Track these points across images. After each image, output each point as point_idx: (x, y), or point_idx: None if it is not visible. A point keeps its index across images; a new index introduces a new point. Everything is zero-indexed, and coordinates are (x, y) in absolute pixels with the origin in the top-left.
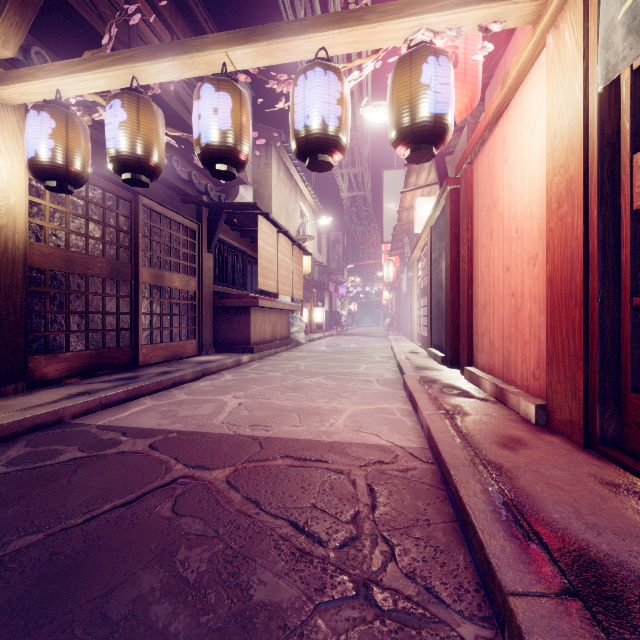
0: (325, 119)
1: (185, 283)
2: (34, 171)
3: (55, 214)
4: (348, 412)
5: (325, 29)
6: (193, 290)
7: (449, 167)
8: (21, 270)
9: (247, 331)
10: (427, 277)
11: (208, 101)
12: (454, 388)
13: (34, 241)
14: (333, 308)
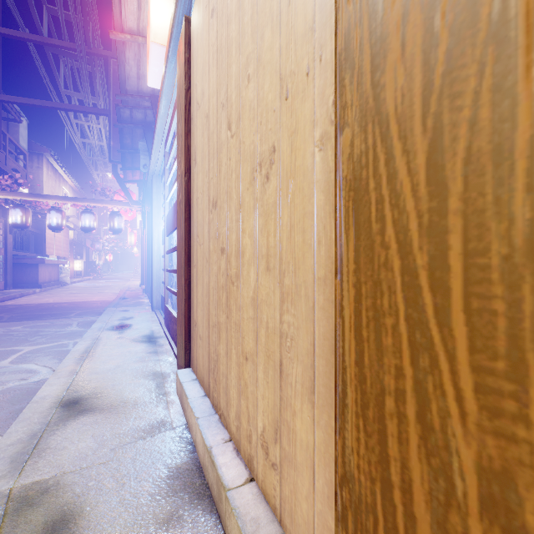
0: (90, 225)
1: None
2: None
3: None
4: (97, 298)
5: (90, 202)
6: (2, 255)
7: None
8: None
9: (36, 276)
10: None
11: (54, 215)
12: (134, 291)
13: None
14: (90, 259)
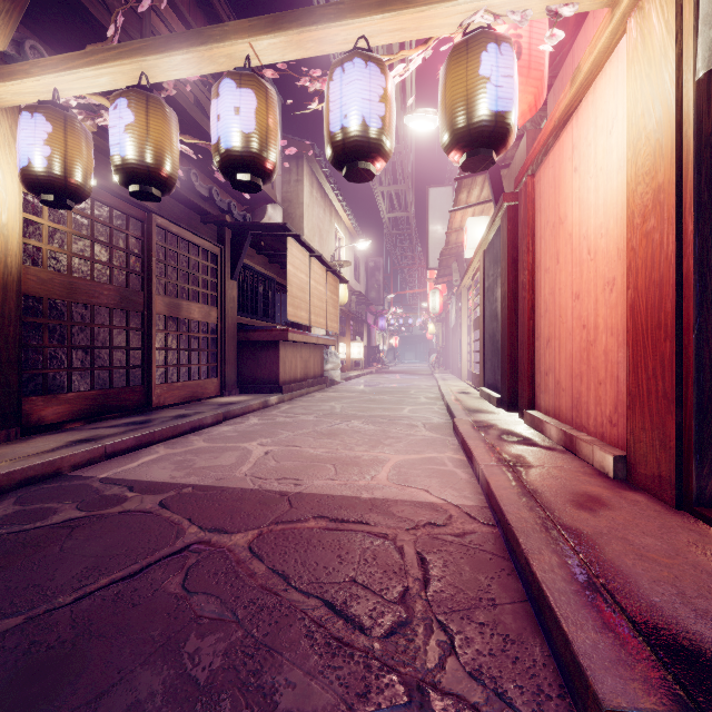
0: (366, 119)
1: (205, 314)
2: (27, 183)
3: (55, 234)
4: (392, 462)
5: (366, 14)
6: (214, 322)
7: (505, 182)
8: (14, 298)
9: (275, 368)
10: (479, 307)
11: (228, 99)
12: (514, 434)
13: (30, 265)
14: (372, 343)
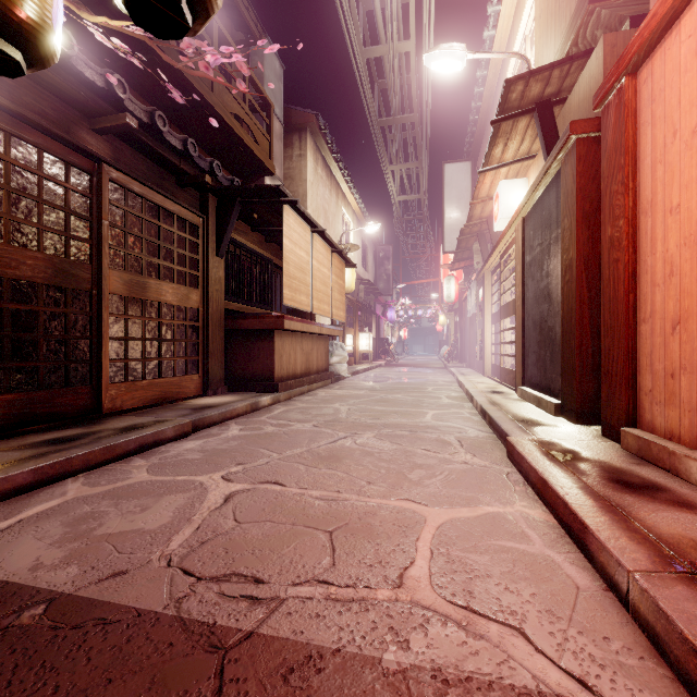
0: None
1: (182, 297)
2: None
3: None
4: (430, 529)
5: None
6: (195, 307)
7: (557, 124)
8: None
9: (270, 362)
10: (516, 288)
11: None
12: (627, 475)
13: None
14: (381, 334)
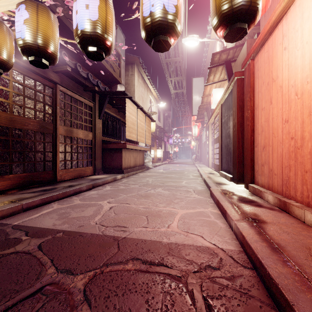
0: (165, 6)
1: (85, 135)
2: None
3: (2, 92)
4: (179, 215)
5: None
6: (90, 139)
7: (233, 69)
8: None
9: (120, 162)
10: (219, 132)
11: None
12: (246, 198)
13: None
14: (166, 150)
